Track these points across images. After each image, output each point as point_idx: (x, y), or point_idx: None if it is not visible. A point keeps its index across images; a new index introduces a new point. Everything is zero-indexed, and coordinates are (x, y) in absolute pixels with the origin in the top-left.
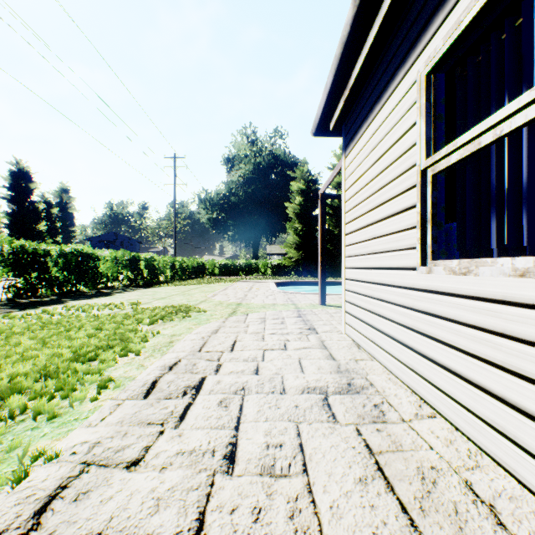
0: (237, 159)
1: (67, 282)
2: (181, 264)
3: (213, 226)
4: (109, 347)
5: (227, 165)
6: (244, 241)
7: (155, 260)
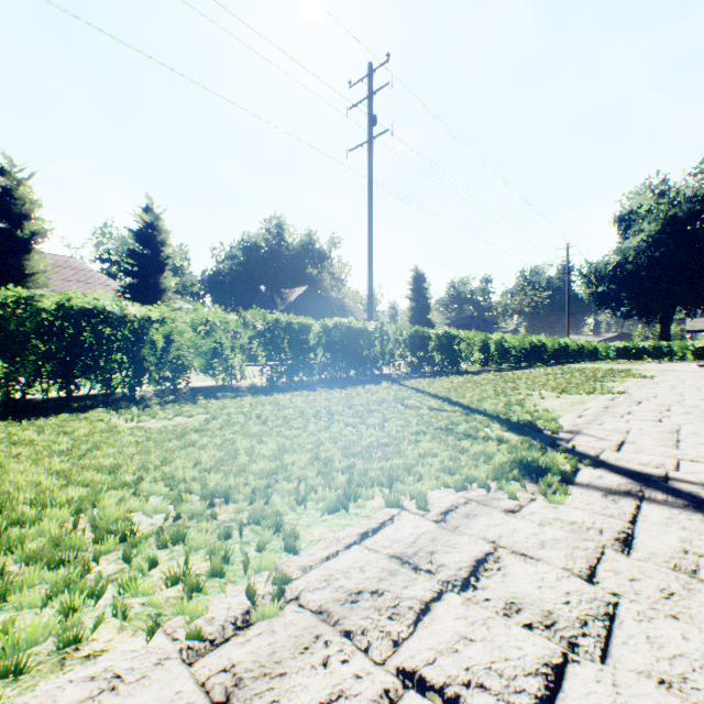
0: (635, 217)
1: (536, 358)
2: (578, 347)
3: (596, 301)
4: (623, 371)
5: (618, 226)
6: (643, 316)
7: (565, 344)
